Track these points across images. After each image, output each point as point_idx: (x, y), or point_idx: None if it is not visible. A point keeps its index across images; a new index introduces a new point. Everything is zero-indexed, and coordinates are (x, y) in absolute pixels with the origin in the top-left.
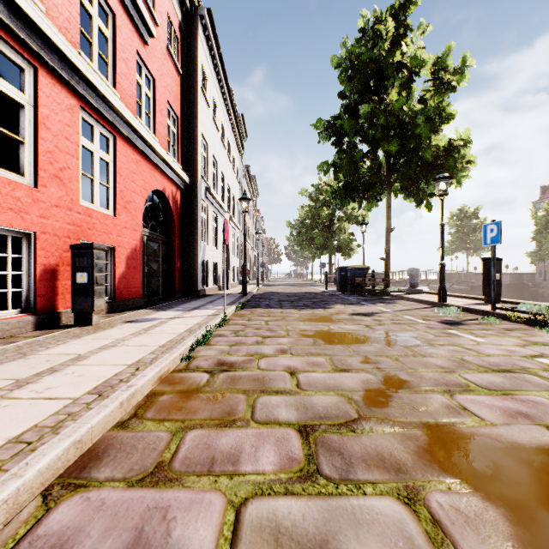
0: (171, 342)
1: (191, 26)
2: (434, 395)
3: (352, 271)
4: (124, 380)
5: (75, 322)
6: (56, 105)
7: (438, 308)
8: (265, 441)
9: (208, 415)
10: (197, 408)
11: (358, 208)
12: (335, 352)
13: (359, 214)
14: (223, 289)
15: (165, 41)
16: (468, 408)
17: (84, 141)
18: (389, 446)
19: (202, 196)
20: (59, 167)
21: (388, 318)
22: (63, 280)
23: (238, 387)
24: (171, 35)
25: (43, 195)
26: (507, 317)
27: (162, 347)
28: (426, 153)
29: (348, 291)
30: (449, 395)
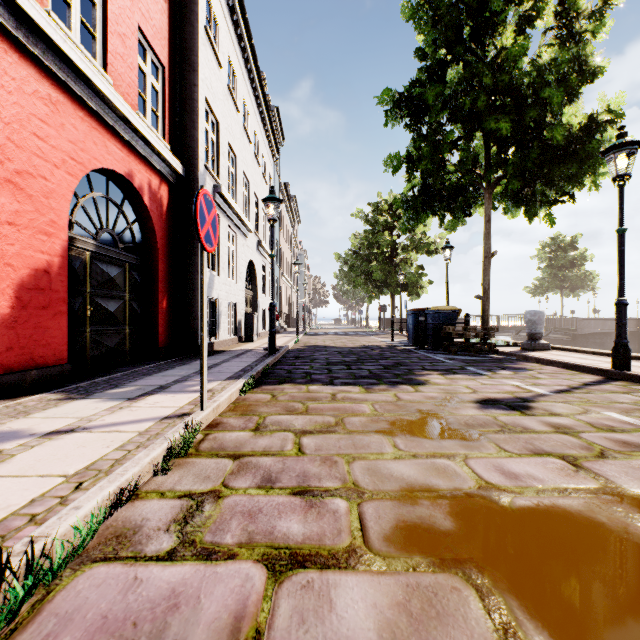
0: None
1: None
2: None
3: (435, 315)
4: None
5: None
6: None
7: (626, 383)
8: None
9: None
10: None
11: (440, 226)
12: None
13: (431, 240)
14: (245, 341)
15: None
16: None
17: None
18: None
19: None
20: None
21: (578, 421)
22: None
23: None
24: None
25: None
26: None
27: None
28: (556, 132)
29: (429, 344)
30: None
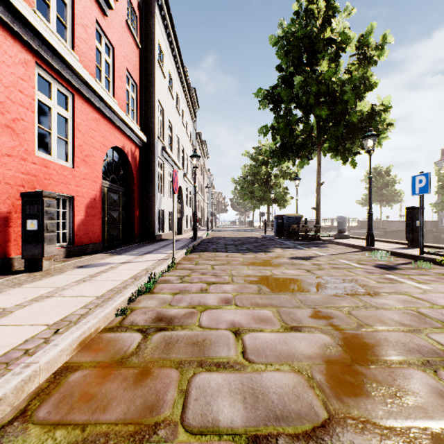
0: (111, 292)
1: (149, 6)
2: (413, 370)
3: (287, 219)
4: (30, 351)
5: (26, 267)
6: (7, 57)
7: (367, 252)
8: None
9: (122, 413)
10: (112, 398)
11: (293, 166)
12: (282, 303)
13: (292, 171)
14: (177, 234)
15: (125, 16)
16: None
17: (40, 96)
18: None
19: (159, 154)
20: (11, 118)
21: (325, 262)
22: (15, 227)
23: (171, 356)
24: (130, 12)
25: None
26: (437, 262)
27: (99, 299)
28: (352, 117)
29: (284, 236)
30: (431, 370)
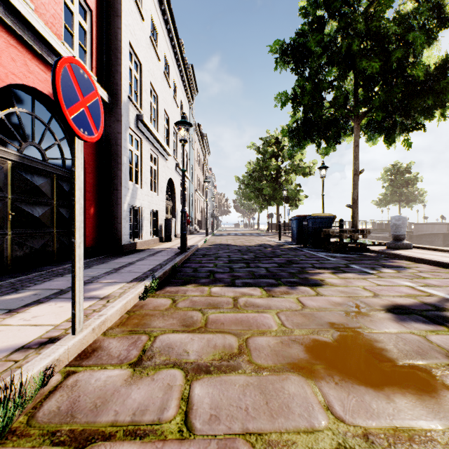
0: None
1: None
2: None
3: (315, 220)
4: None
5: None
6: None
7: None
8: None
9: None
10: None
11: (317, 151)
12: None
13: (307, 165)
14: (165, 241)
15: None
16: None
17: None
18: None
19: (131, 124)
20: None
21: None
22: None
23: None
24: None
25: None
26: None
27: None
28: (417, 70)
29: (310, 243)
30: None
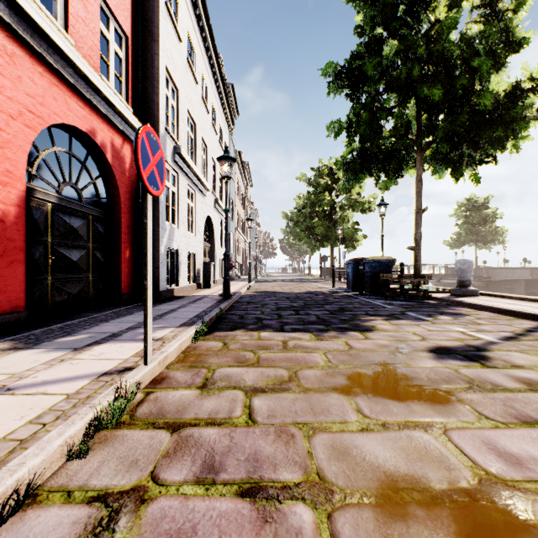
0: None
1: None
2: None
3: (372, 264)
4: None
5: None
6: None
7: None
8: None
9: None
10: None
11: (375, 185)
12: None
13: (365, 200)
14: (203, 288)
15: None
16: None
17: None
18: None
19: (168, 159)
20: None
21: None
22: None
23: None
24: None
25: None
26: None
27: None
28: (484, 98)
29: (367, 290)
30: None
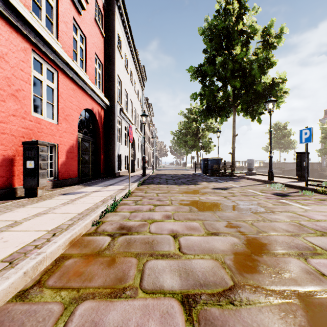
0: (88, 210)
1: (111, 6)
2: (291, 258)
3: (211, 161)
4: (39, 246)
5: (26, 194)
6: (13, 46)
7: (268, 184)
8: (150, 317)
9: (102, 282)
10: (94, 274)
11: (215, 122)
12: (206, 218)
13: (215, 126)
14: (131, 172)
15: (93, 14)
16: (326, 274)
17: (35, 73)
18: (271, 325)
19: (118, 114)
20: (15, 89)
21: (237, 191)
22: (18, 166)
23: (131, 250)
24: (97, 11)
25: (2, 107)
26: (317, 191)
27: (79, 215)
28: (258, 87)
29: (209, 173)
30: (303, 258)
